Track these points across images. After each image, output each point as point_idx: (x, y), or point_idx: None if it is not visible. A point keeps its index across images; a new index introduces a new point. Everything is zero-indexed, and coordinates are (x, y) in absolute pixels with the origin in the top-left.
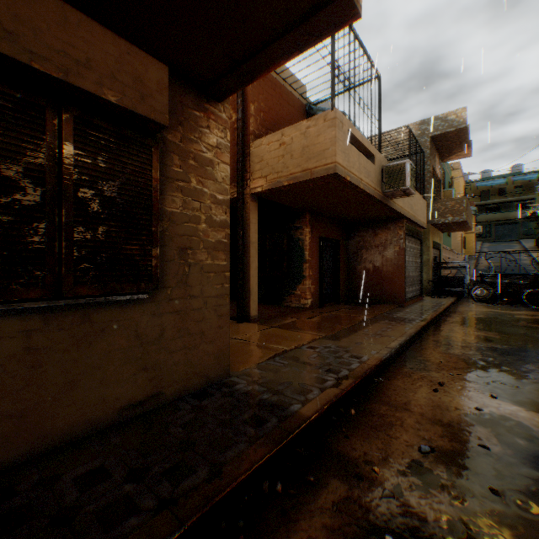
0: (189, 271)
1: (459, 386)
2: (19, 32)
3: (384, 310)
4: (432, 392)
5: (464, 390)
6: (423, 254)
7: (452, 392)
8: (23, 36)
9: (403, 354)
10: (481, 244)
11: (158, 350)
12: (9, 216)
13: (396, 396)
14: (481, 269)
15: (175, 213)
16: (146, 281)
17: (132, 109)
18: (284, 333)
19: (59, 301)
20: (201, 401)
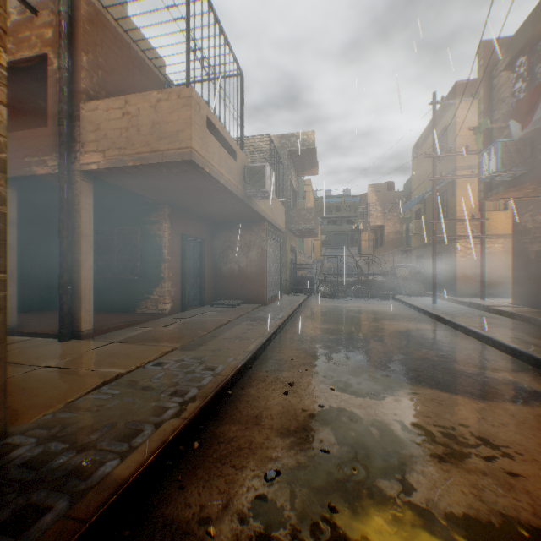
0: None
1: (307, 384)
2: None
3: (248, 310)
4: (283, 396)
5: (311, 386)
6: (283, 256)
7: (301, 392)
8: None
9: (261, 355)
10: (325, 250)
11: None
12: None
13: (248, 408)
14: (325, 270)
15: None
16: None
17: None
18: (127, 349)
19: None
20: None
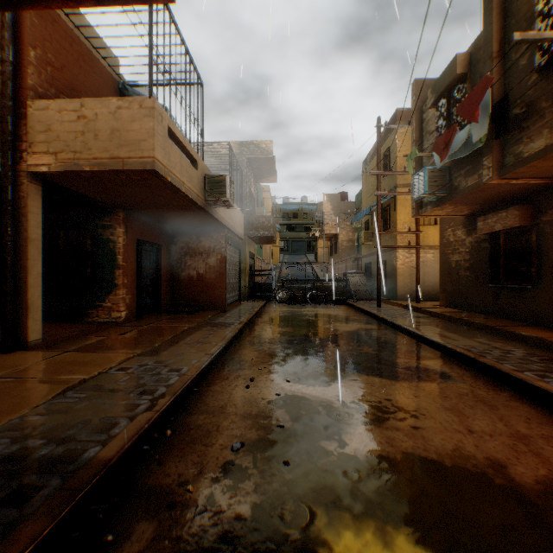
0: None
1: (266, 378)
2: None
3: (207, 316)
4: (245, 389)
5: (269, 380)
6: (242, 263)
7: (261, 385)
8: None
9: (223, 357)
10: (284, 256)
11: None
12: None
13: (214, 401)
14: (283, 276)
15: None
16: None
17: None
18: (85, 357)
19: None
20: None
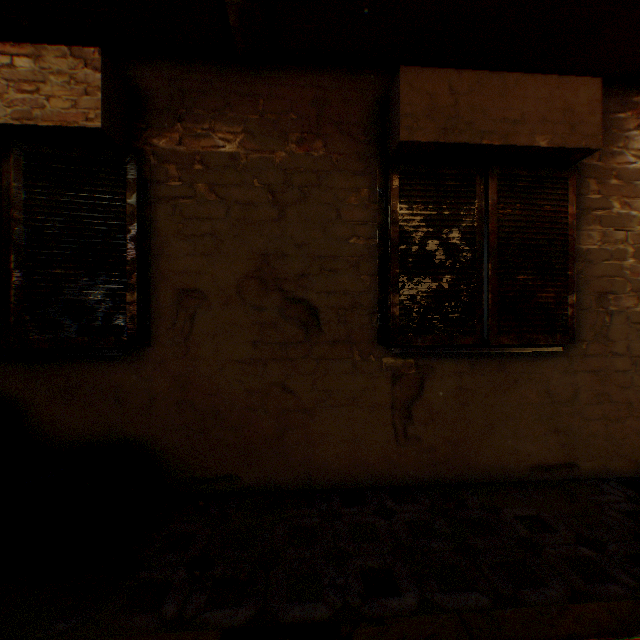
0: (607, 322)
1: None
2: (473, 119)
3: None
4: None
5: None
6: None
7: None
8: (475, 122)
9: None
10: None
11: (569, 414)
12: (451, 275)
13: None
14: None
15: (589, 250)
16: (560, 333)
17: (560, 146)
18: None
19: (482, 348)
20: (636, 492)
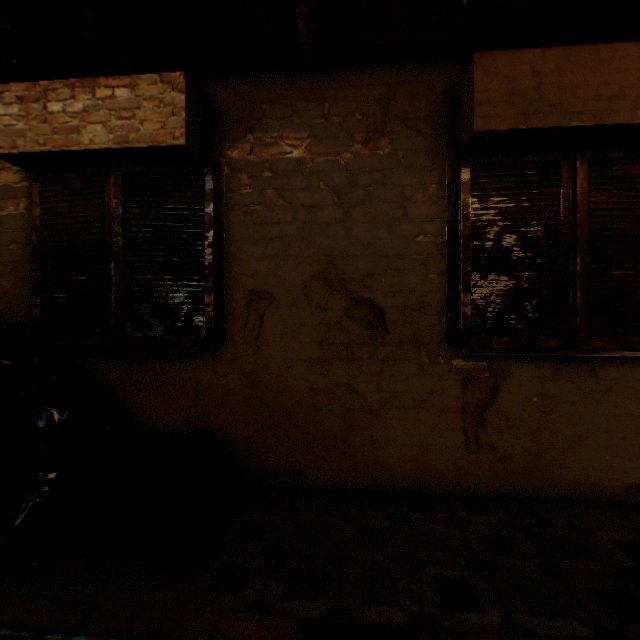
0: None
1: None
2: (559, 101)
3: None
4: None
5: None
6: None
7: None
8: (561, 103)
9: None
10: None
11: None
12: (531, 271)
13: None
14: None
15: None
16: None
17: None
18: None
19: (568, 351)
20: None
